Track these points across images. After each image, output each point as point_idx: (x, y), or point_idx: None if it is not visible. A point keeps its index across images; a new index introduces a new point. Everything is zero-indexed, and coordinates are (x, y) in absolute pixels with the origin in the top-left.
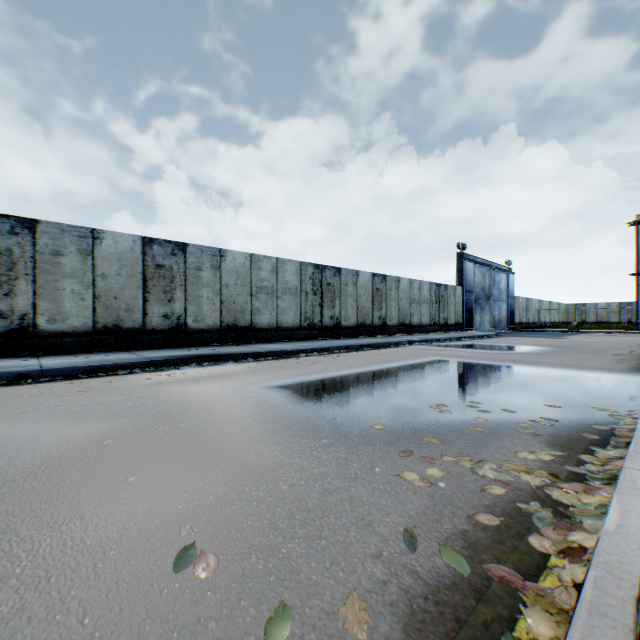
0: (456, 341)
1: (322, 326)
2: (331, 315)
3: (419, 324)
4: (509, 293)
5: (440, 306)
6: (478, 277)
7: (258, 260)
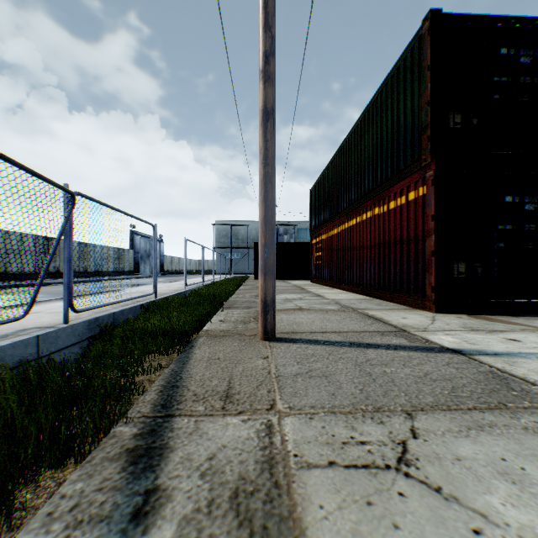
0: (130, 279)
1: (50, 272)
2: (55, 266)
3: (108, 271)
4: (161, 253)
5: (120, 261)
6: (143, 244)
7: (11, 234)
